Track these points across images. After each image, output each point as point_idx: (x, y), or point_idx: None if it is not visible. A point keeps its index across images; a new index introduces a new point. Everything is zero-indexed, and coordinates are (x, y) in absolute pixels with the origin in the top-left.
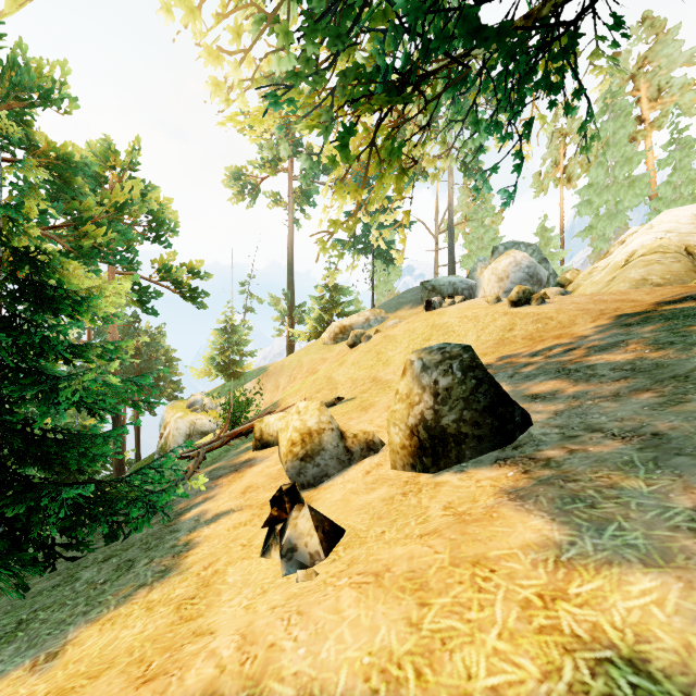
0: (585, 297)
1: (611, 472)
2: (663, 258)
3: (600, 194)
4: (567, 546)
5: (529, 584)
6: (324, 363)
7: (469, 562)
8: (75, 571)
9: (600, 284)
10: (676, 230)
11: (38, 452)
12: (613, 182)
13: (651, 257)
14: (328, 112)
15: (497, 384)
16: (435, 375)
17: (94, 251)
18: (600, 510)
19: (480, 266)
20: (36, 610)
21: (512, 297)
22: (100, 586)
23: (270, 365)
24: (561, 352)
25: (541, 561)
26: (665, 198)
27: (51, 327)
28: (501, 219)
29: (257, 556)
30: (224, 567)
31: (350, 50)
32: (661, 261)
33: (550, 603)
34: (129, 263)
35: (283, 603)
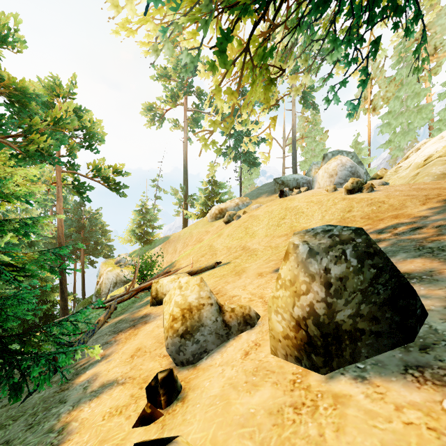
0: (405, 186)
1: None
2: None
3: (397, 118)
4: None
5: None
6: (207, 235)
7: None
8: None
9: (407, 178)
10: None
11: None
12: (406, 109)
13: None
14: (208, 6)
15: (399, 273)
16: (325, 262)
17: (37, 153)
18: None
19: (314, 168)
20: None
21: (348, 186)
22: None
23: (171, 235)
24: (409, 230)
25: None
26: (444, 120)
27: None
28: (327, 136)
29: None
30: None
31: None
32: None
33: None
34: (72, 165)
35: None
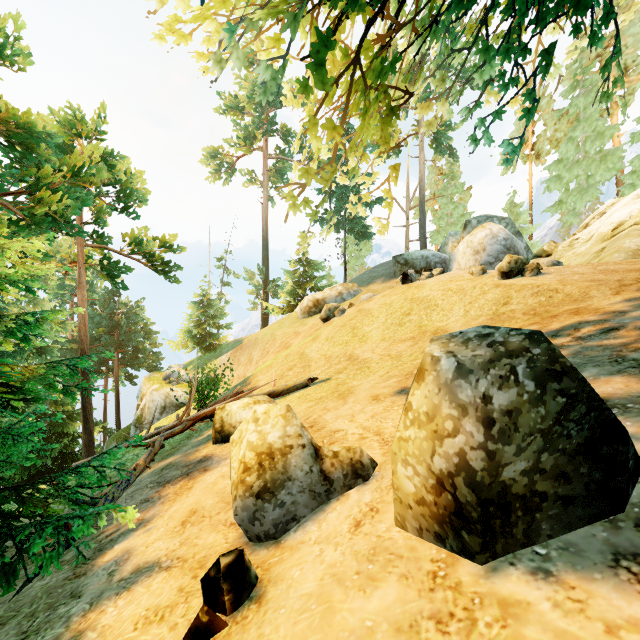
0: (586, 267)
1: None
2: None
3: (570, 169)
4: None
5: None
6: (297, 338)
7: None
8: None
9: (587, 255)
10: None
11: None
12: (584, 156)
13: None
14: None
15: (602, 404)
16: (484, 386)
17: (47, 219)
18: None
19: (451, 241)
20: None
21: (503, 267)
22: None
23: (245, 338)
24: (598, 333)
25: None
26: (639, 171)
27: None
28: (470, 195)
29: None
30: None
31: None
32: None
33: None
34: (100, 236)
35: None
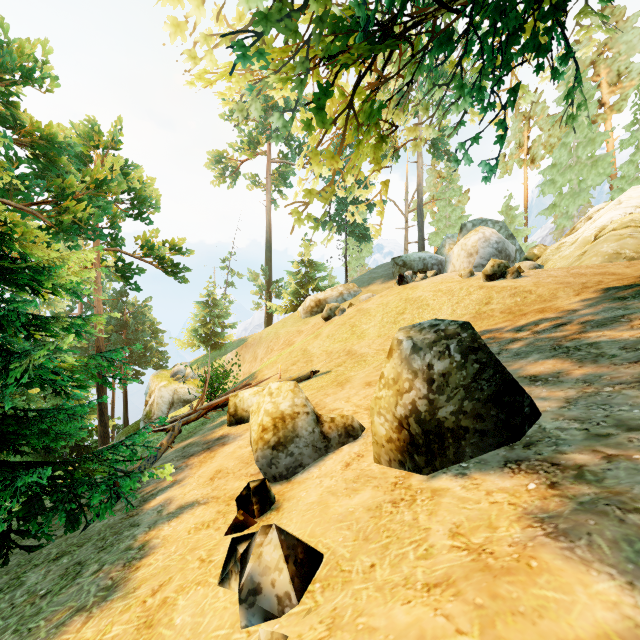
0: (561, 270)
1: None
2: (636, 232)
3: (564, 173)
4: None
5: None
6: (300, 336)
7: None
8: (23, 570)
9: (570, 258)
10: None
11: None
12: (576, 162)
13: (623, 231)
14: (303, 64)
15: (504, 369)
16: (429, 358)
17: (73, 226)
18: None
19: (448, 243)
20: None
21: (487, 271)
22: (38, 601)
23: (249, 337)
24: (550, 328)
25: None
26: (627, 176)
27: (9, 301)
28: (467, 198)
29: (214, 582)
30: (175, 594)
31: (327, 0)
32: (634, 235)
33: None
34: (114, 240)
35: None
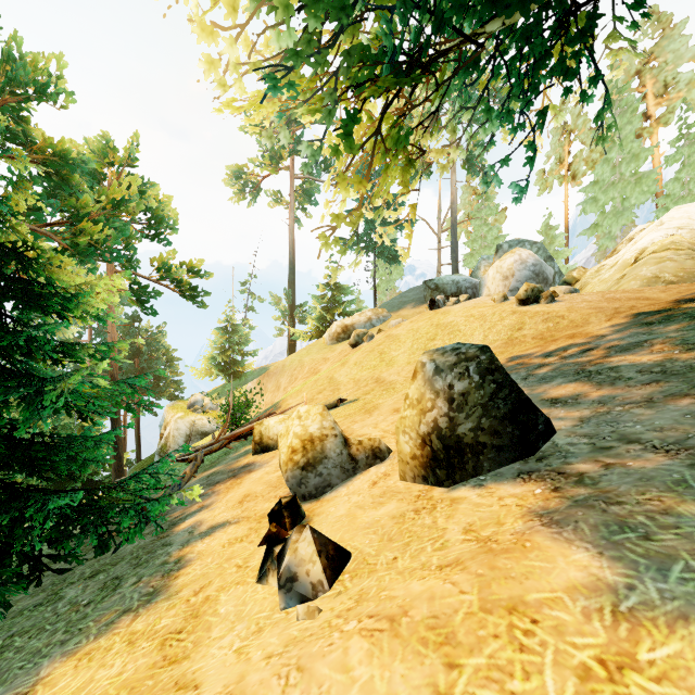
0: (597, 295)
1: (662, 494)
2: (676, 255)
3: (606, 191)
4: (624, 591)
5: (583, 643)
6: (326, 363)
7: (503, 608)
8: (60, 588)
9: (609, 282)
10: (688, 226)
11: (25, 458)
12: (620, 179)
13: (663, 254)
14: (331, 95)
15: (519, 389)
16: (450, 379)
17: (90, 249)
18: (658, 543)
19: (483, 265)
20: (13, 635)
21: (520, 295)
22: (83, 609)
23: (271, 365)
24: (578, 353)
25: (594, 611)
26: (673, 195)
27: (38, 326)
28: (505, 217)
29: (252, 581)
30: (216, 593)
31: (355, 30)
32: (674, 258)
33: (616, 673)
34: (129, 262)
35: (280, 650)
